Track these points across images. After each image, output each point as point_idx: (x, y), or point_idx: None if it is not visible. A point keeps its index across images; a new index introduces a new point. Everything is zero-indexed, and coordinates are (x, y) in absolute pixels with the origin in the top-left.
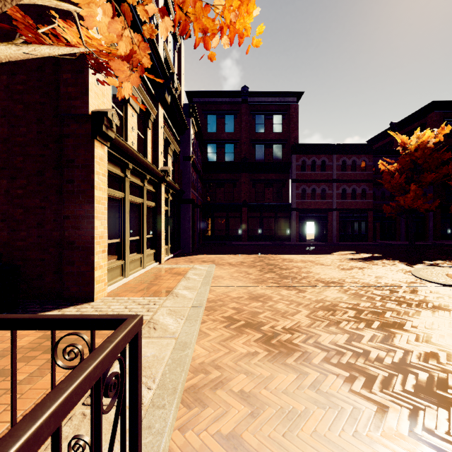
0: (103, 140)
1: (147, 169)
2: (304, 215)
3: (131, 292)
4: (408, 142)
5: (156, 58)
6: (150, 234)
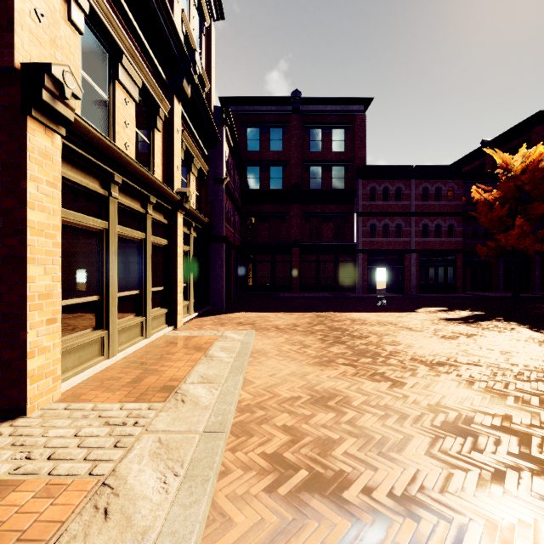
0: (48, 120)
1: (152, 187)
2: (373, 258)
3: (107, 390)
4: (512, 162)
5: (166, 22)
6: (160, 285)
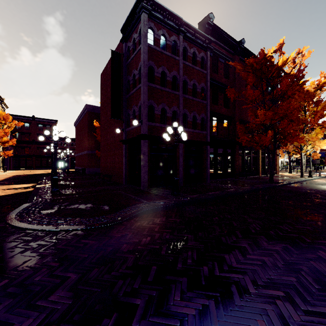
0: None
1: None
2: (58, 159)
3: None
4: None
5: None
6: None
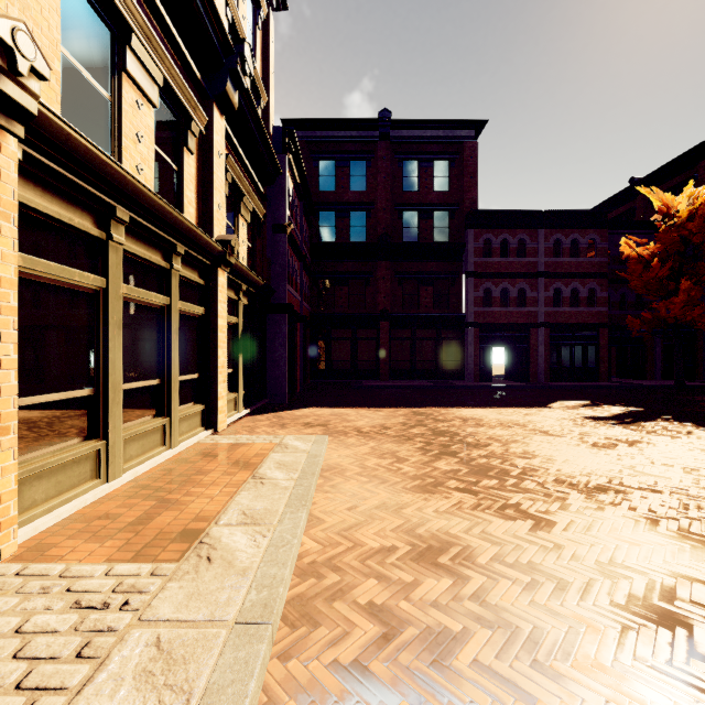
0: None
1: (178, 230)
2: (487, 334)
3: (94, 537)
4: (675, 205)
5: None
6: (193, 371)
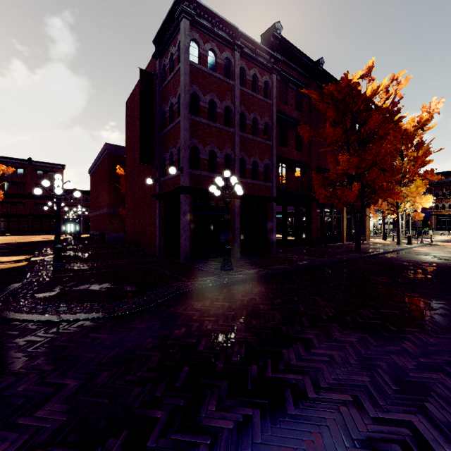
0: None
1: None
2: (66, 220)
3: None
4: None
5: None
6: None
